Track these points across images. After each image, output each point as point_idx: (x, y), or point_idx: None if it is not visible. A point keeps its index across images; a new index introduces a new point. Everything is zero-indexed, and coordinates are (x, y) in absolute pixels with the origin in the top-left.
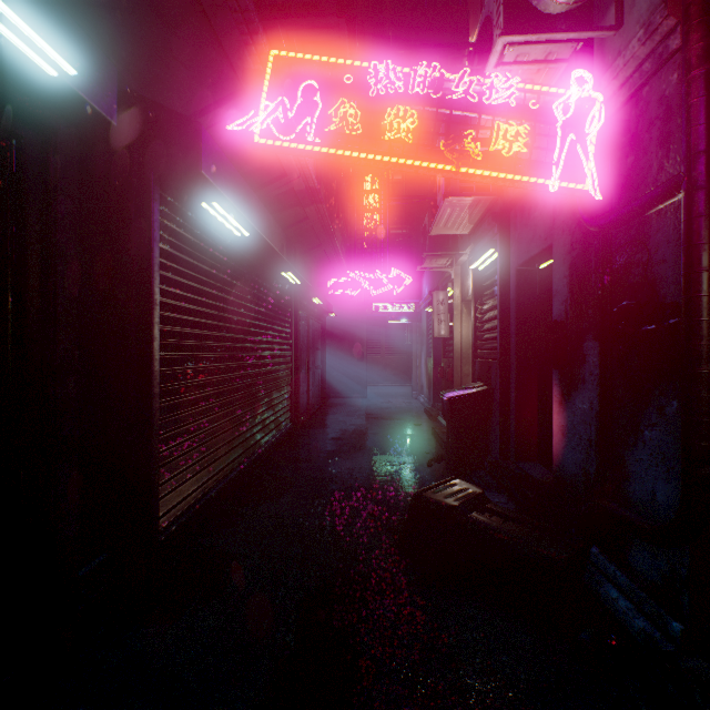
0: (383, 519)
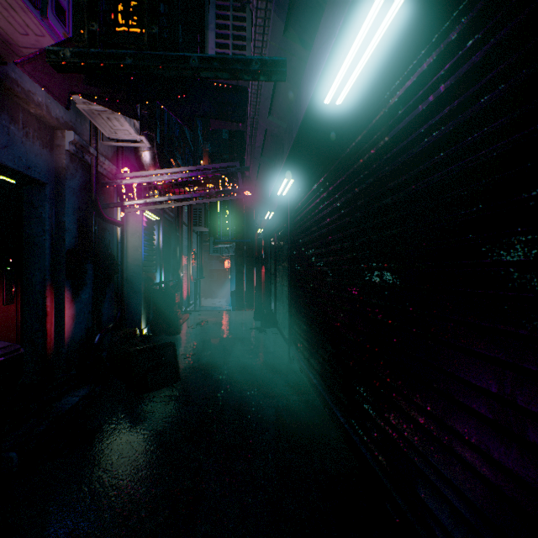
0: (181, 398)
